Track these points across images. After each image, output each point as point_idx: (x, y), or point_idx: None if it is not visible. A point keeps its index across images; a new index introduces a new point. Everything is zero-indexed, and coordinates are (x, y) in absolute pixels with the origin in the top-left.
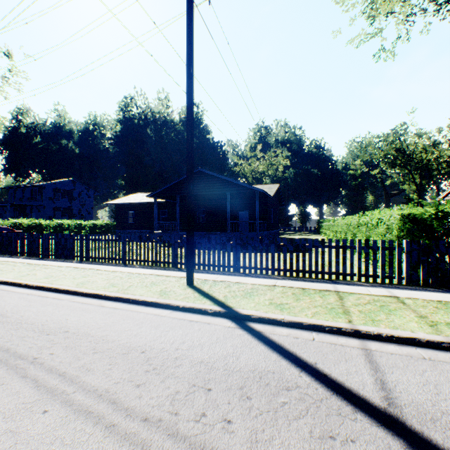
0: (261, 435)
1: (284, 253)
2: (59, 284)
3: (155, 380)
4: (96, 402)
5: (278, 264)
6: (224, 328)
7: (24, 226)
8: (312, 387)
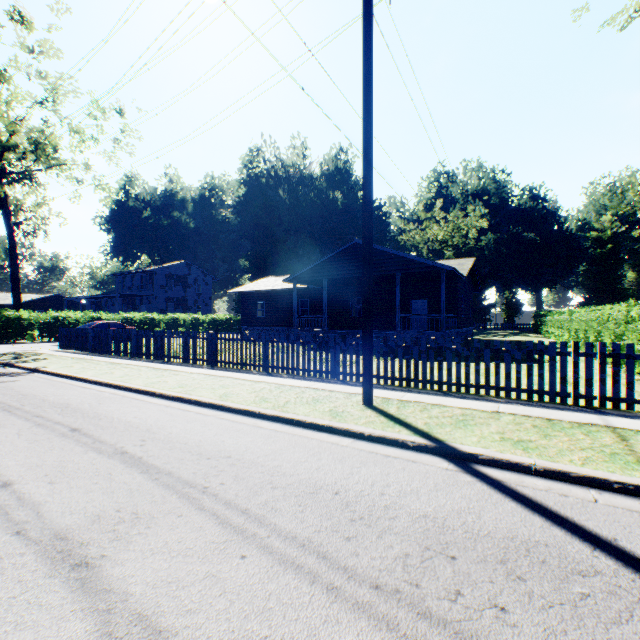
0: (563, 639)
1: (506, 363)
2: (199, 395)
3: (368, 533)
4: (302, 553)
5: (496, 379)
6: (440, 469)
7: (135, 322)
8: (624, 577)
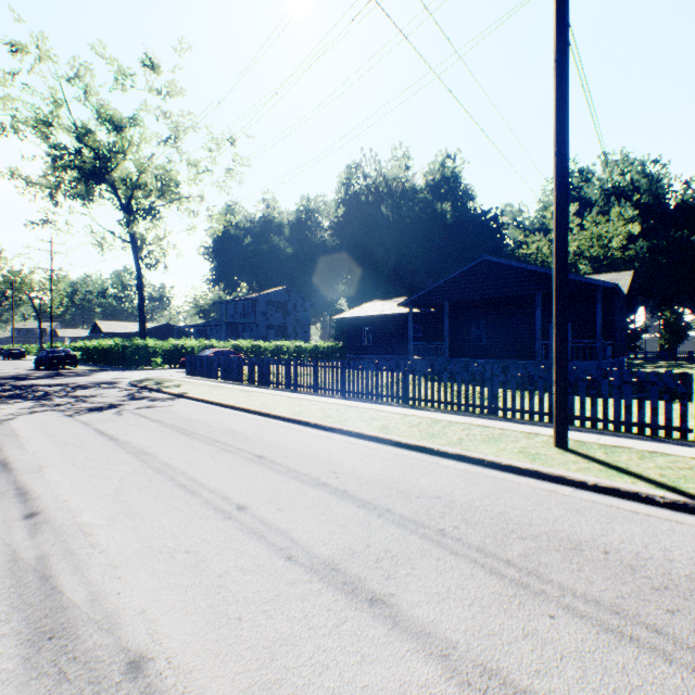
0: None
1: None
2: (357, 427)
3: (693, 609)
4: (623, 623)
5: None
6: None
7: (243, 349)
8: None
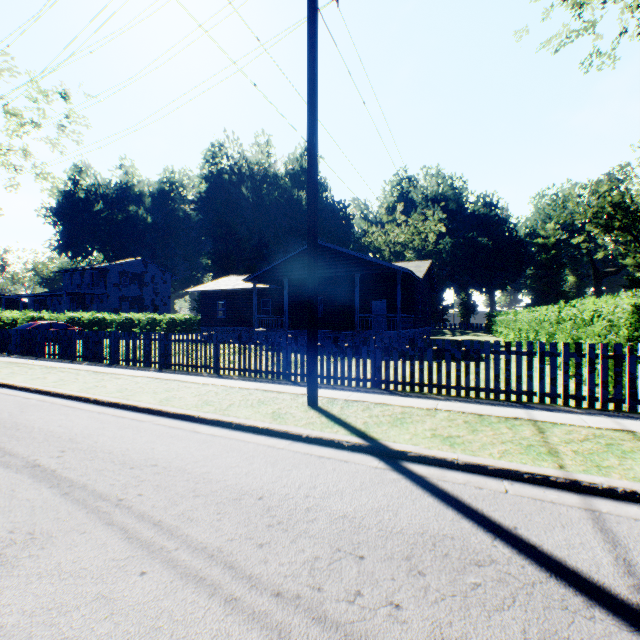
0: (448, 630)
1: (447, 362)
2: (137, 400)
3: (283, 538)
4: (208, 565)
5: (438, 377)
6: (369, 468)
7: (84, 322)
8: (515, 564)
